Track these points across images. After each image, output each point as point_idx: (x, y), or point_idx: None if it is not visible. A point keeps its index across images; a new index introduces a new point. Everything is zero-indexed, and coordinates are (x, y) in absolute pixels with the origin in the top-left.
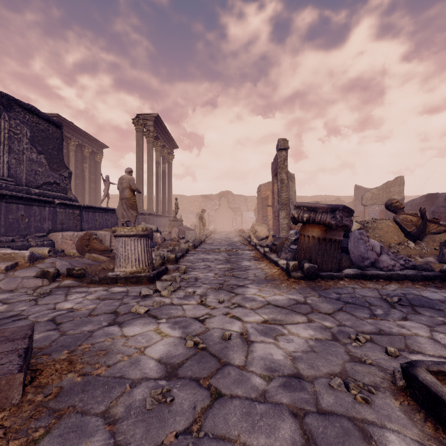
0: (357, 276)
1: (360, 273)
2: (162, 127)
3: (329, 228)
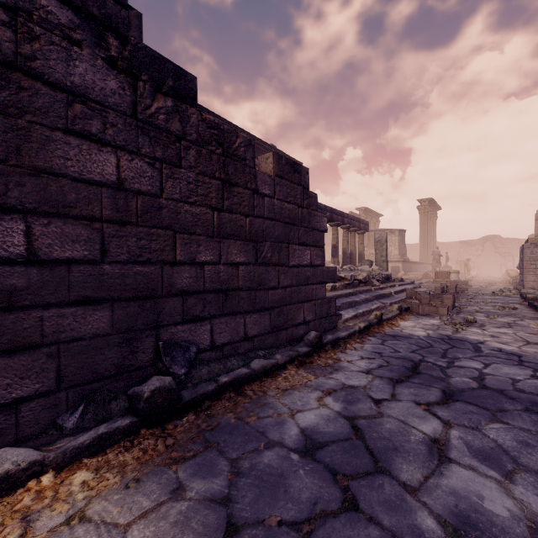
0: None
1: None
2: (432, 202)
3: None
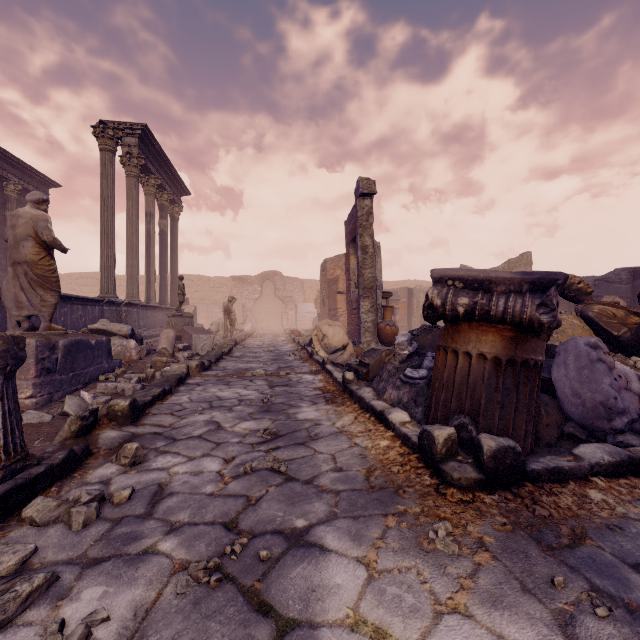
0: (621, 467)
1: (628, 459)
2: (158, 153)
3: (524, 334)
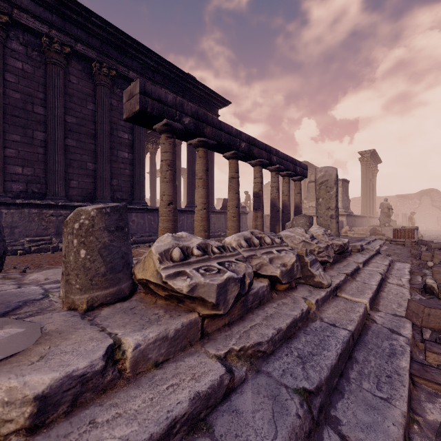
0: None
1: None
2: (374, 155)
3: None
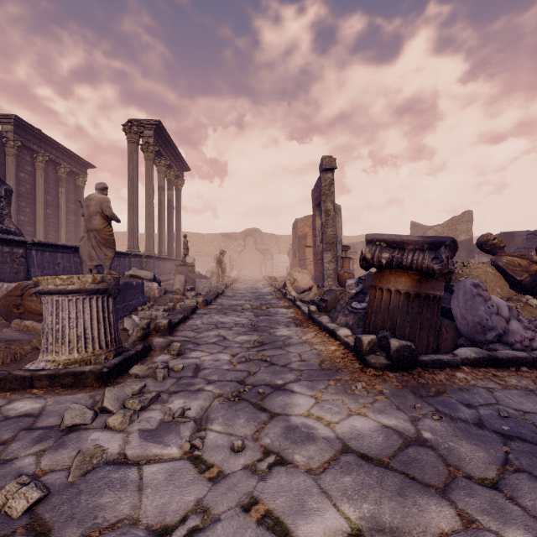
0: (483, 361)
1: (488, 356)
2: (167, 141)
3: (426, 277)
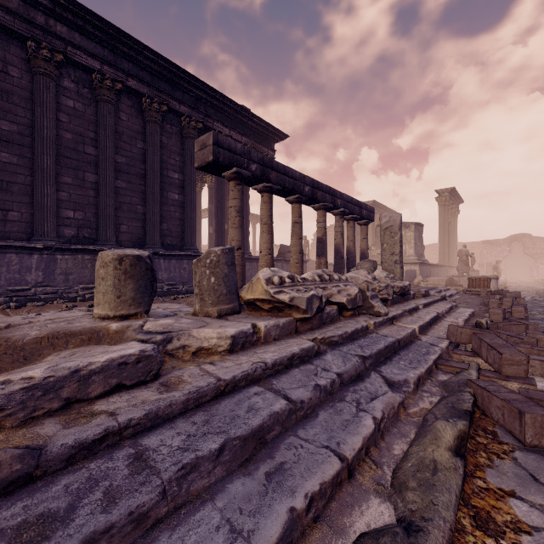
0: None
1: None
2: (454, 193)
3: None
